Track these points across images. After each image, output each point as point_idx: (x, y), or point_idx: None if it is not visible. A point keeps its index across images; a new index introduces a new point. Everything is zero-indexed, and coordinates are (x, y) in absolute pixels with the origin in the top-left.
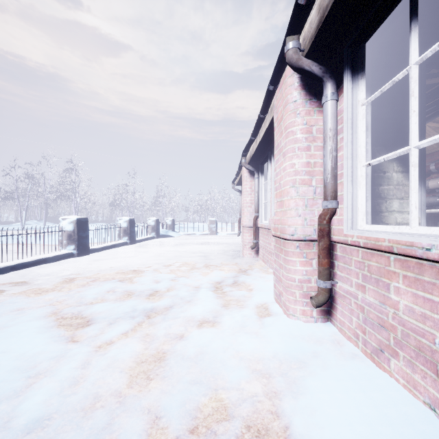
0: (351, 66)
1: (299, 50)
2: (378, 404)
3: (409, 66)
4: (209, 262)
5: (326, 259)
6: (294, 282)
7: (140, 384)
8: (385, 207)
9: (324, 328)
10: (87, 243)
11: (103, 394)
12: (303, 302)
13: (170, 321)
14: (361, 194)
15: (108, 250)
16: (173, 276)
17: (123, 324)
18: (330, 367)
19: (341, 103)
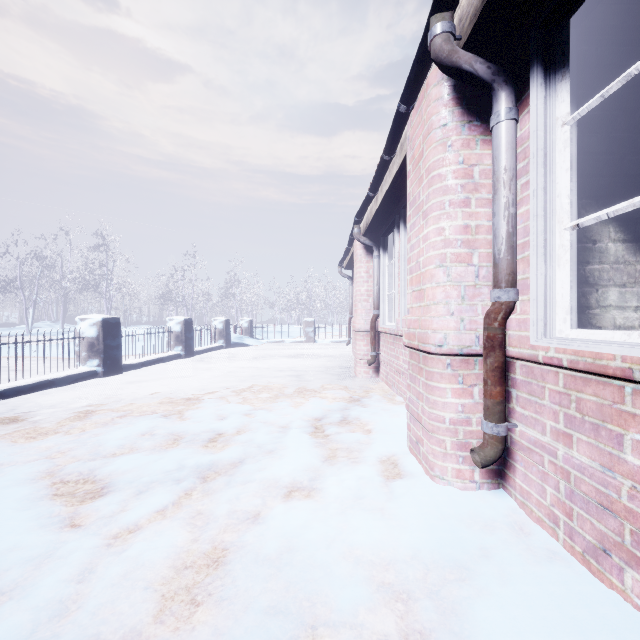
0: (543, 59)
1: (453, 37)
2: None
3: None
4: (304, 385)
5: (499, 387)
6: (443, 423)
7: (179, 615)
8: (596, 300)
9: (493, 500)
10: (118, 355)
11: (109, 637)
12: (458, 457)
13: (238, 488)
14: (561, 277)
15: (151, 367)
16: (247, 409)
17: (159, 494)
18: (515, 579)
19: (524, 126)
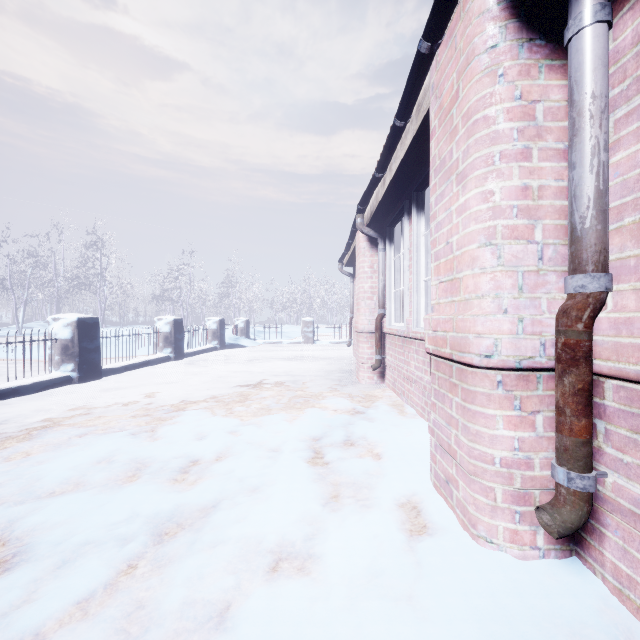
0: None
1: None
2: None
3: None
4: (301, 393)
5: (584, 419)
6: (491, 464)
7: None
8: None
9: (569, 581)
10: (97, 359)
11: None
12: (513, 513)
13: (204, 555)
14: None
15: (136, 370)
16: (233, 425)
17: (89, 569)
18: None
19: (623, 31)
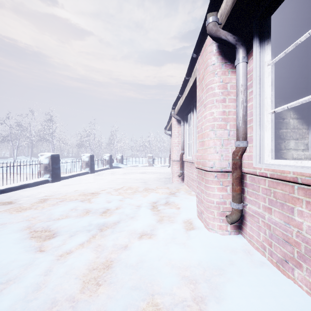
0: (259, 34)
1: (217, 23)
2: (287, 309)
3: (310, 30)
4: (148, 186)
5: (239, 186)
6: (213, 203)
7: (91, 289)
8: (284, 146)
9: (236, 239)
10: (59, 172)
11: (60, 299)
12: (220, 219)
13: (117, 234)
14: (267, 135)
15: (74, 178)
16: (121, 198)
17: (80, 237)
18: (245, 274)
19: (250, 65)
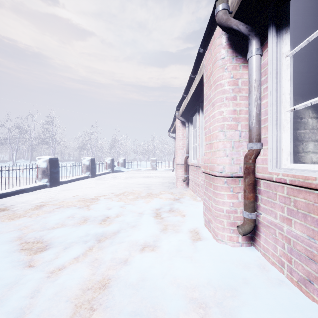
0: (275, 22)
1: (228, 11)
2: None
3: None
4: (151, 192)
5: (252, 193)
6: (222, 212)
7: (83, 316)
8: (302, 148)
9: (249, 252)
10: (57, 177)
11: None
12: (230, 230)
13: (116, 245)
14: (285, 136)
15: (74, 182)
16: (122, 204)
17: (75, 249)
18: (262, 296)
19: (265, 58)
